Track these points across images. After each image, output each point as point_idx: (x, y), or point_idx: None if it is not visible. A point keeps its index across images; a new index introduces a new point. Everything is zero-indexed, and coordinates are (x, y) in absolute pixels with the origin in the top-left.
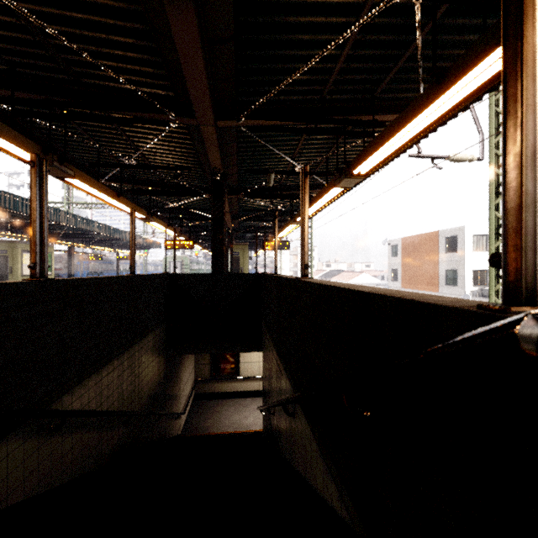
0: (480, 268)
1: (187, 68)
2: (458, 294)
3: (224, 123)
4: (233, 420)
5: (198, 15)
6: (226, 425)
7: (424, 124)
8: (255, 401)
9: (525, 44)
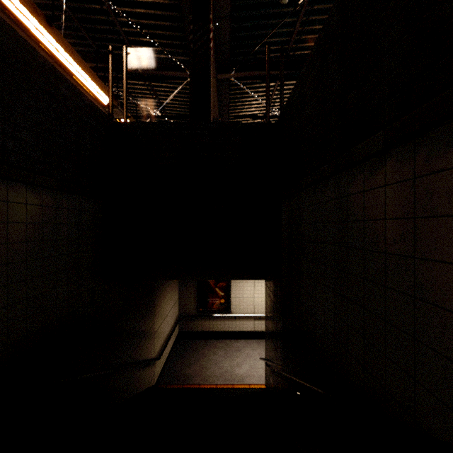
0: None
1: None
2: None
3: None
4: (223, 368)
5: None
6: (214, 374)
7: None
8: (250, 344)
9: None
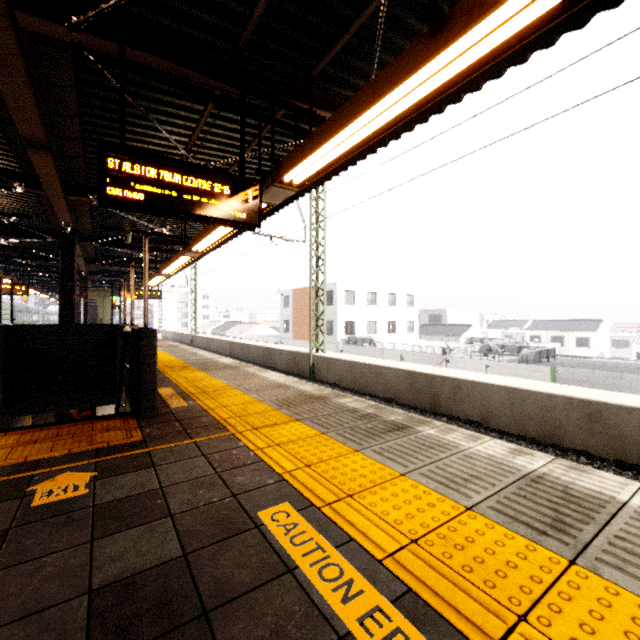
0: (349, 319)
1: (41, 172)
2: (334, 343)
3: (74, 198)
4: None
5: (54, 157)
6: None
7: (219, 237)
8: None
9: (145, 279)
